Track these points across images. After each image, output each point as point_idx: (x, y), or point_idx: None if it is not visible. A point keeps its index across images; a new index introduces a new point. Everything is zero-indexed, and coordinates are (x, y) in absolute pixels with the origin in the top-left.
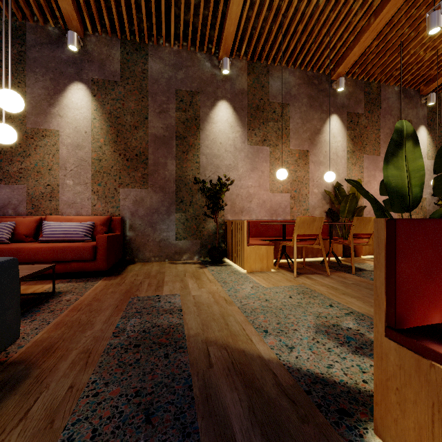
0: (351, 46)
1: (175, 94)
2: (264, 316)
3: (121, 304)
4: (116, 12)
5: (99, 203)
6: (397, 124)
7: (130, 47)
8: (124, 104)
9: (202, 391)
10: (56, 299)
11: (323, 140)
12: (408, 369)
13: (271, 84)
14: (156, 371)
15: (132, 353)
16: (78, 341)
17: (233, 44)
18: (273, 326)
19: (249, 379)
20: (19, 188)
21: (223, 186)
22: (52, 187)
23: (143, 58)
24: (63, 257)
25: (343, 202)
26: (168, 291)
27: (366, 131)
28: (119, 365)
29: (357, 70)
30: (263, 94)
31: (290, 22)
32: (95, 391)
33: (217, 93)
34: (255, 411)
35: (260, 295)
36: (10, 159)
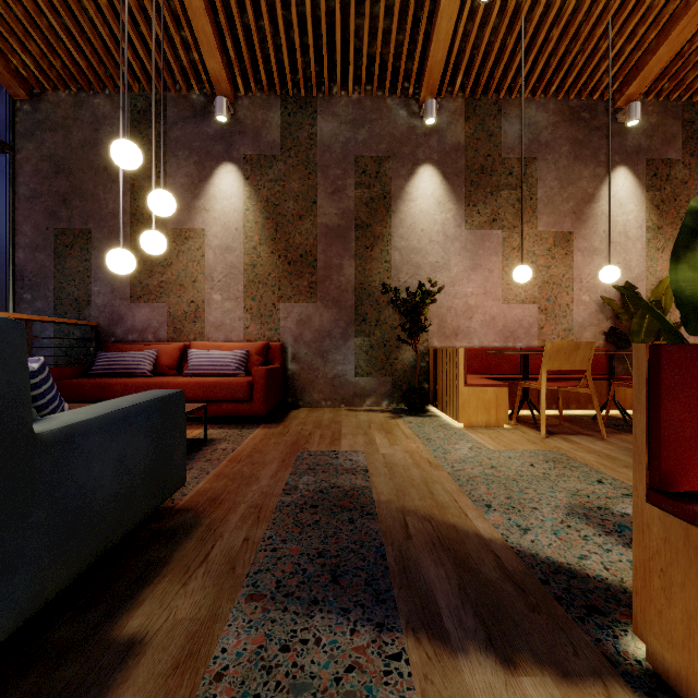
0: (653, 47)
1: (355, 163)
2: (488, 487)
3: (289, 459)
4: (275, 60)
5: (252, 324)
6: (692, 203)
7: (292, 105)
8: (285, 186)
9: (398, 562)
10: (210, 447)
11: (599, 212)
12: (675, 543)
13: (505, 130)
14: (340, 536)
15: (310, 513)
16: (244, 495)
17: (441, 76)
18: (499, 500)
19: (461, 557)
20: (160, 306)
21: (426, 296)
22: (197, 304)
23: (310, 118)
24: (213, 395)
25: (637, 316)
26: (347, 446)
27: (685, 190)
28: (296, 524)
29: (666, 85)
30: (491, 147)
31: (537, 27)
32: (273, 547)
33: (417, 155)
34: (468, 591)
35: (482, 459)
36: (149, 271)
